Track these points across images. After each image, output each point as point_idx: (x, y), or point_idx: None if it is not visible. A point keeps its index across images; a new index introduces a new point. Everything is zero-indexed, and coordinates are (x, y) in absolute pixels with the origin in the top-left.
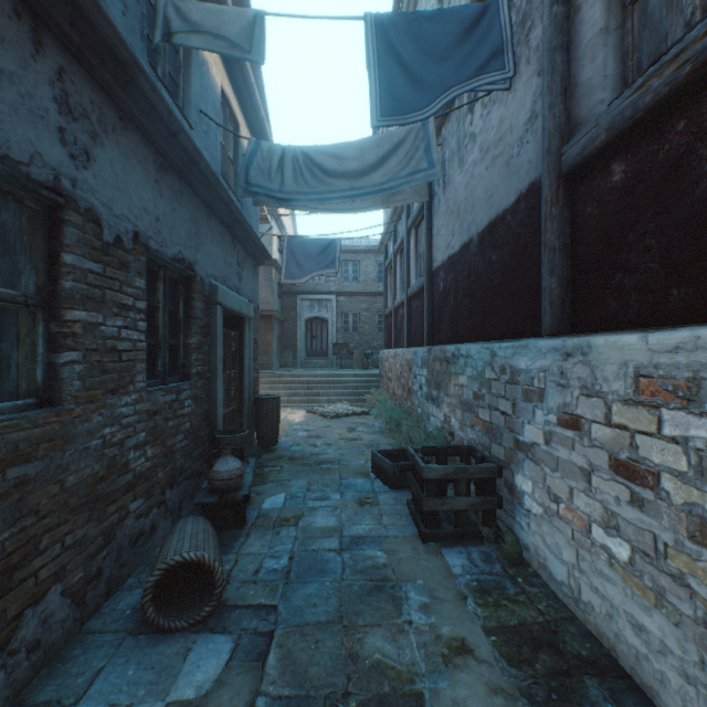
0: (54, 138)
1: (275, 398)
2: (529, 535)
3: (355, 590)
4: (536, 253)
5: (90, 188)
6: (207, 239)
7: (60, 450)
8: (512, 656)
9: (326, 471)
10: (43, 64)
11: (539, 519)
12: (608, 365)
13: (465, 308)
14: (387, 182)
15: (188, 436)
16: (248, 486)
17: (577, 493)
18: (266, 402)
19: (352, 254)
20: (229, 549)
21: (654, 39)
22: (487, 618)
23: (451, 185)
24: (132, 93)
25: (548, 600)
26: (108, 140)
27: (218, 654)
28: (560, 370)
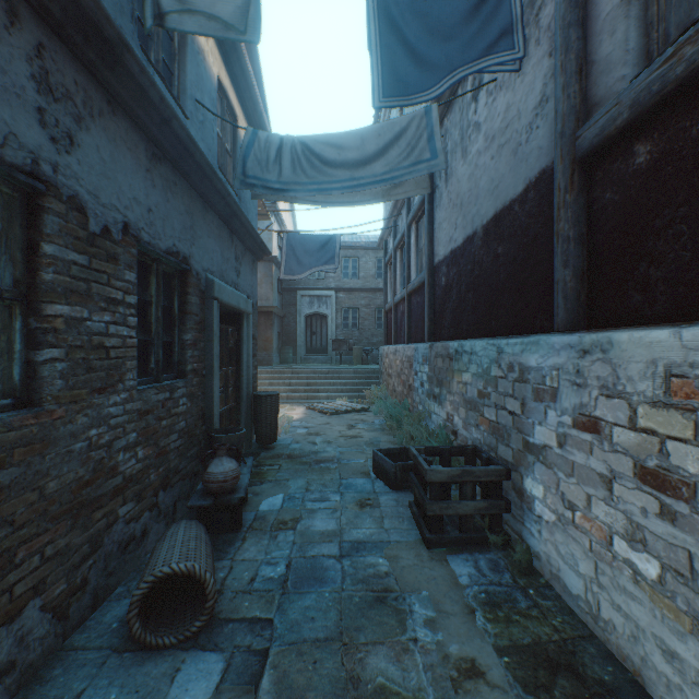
0: (32, 119)
1: (274, 395)
2: (540, 543)
3: (355, 602)
4: (547, 244)
5: (73, 174)
6: (203, 232)
7: (39, 454)
8: (527, 681)
9: (325, 470)
10: (19, 38)
11: (552, 527)
12: (632, 363)
13: (469, 303)
14: (388, 173)
15: (183, 436)
16: (244, 488)
17: (595, 501)
18: (265, 399)
19: (352, 250)
20: (223, 555)
21: (684, 6)
22: (498, 635)
23: (453, 176)
24: (120, 75)
25: (563, 615)
26: (95, 125)
27: (208, 676)
28: (576, 368)
